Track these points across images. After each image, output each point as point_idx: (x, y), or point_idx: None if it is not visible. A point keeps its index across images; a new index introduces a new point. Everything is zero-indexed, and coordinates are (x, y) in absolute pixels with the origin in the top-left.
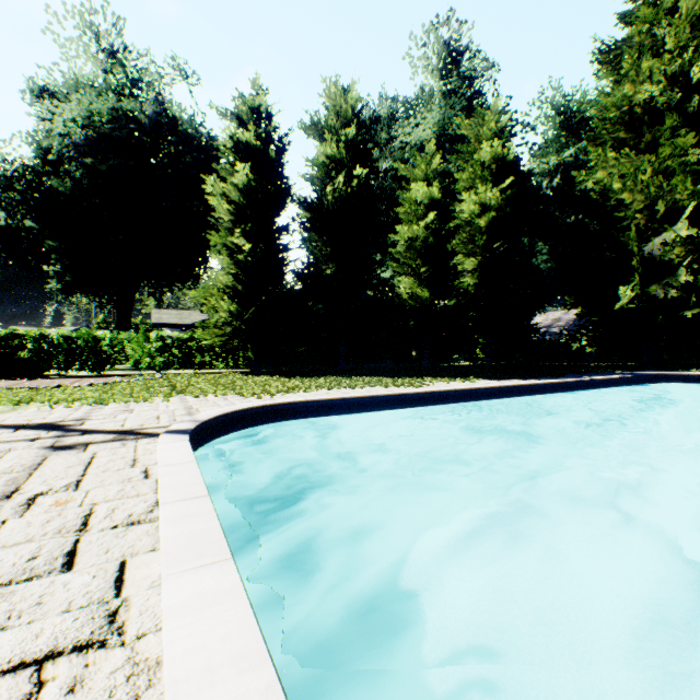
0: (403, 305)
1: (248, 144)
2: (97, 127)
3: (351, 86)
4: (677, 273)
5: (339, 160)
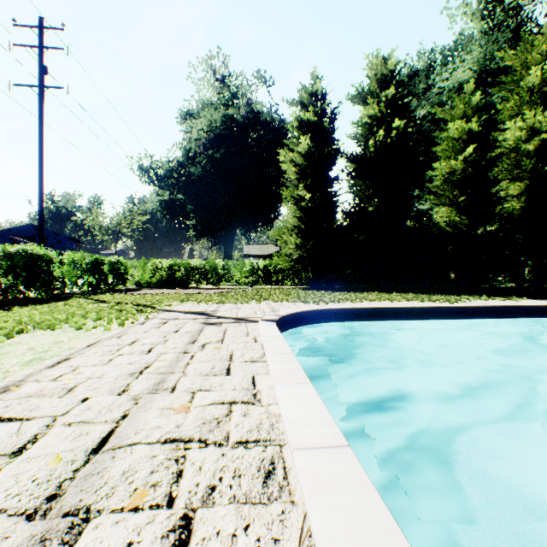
0: (439, 232)
1: (308, 121)
2: (214, 130)
3: (390, 54)
4: None
5: (379, 117)
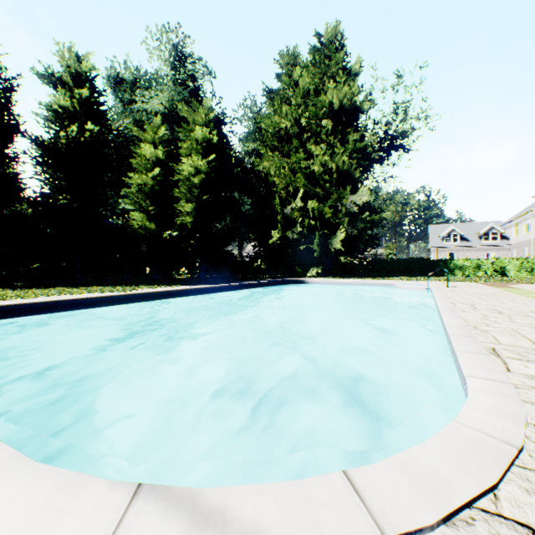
0: (135, 233)
1: None
2: None
3: (87, 55)
4: (297, 226)
5: (74, 112)
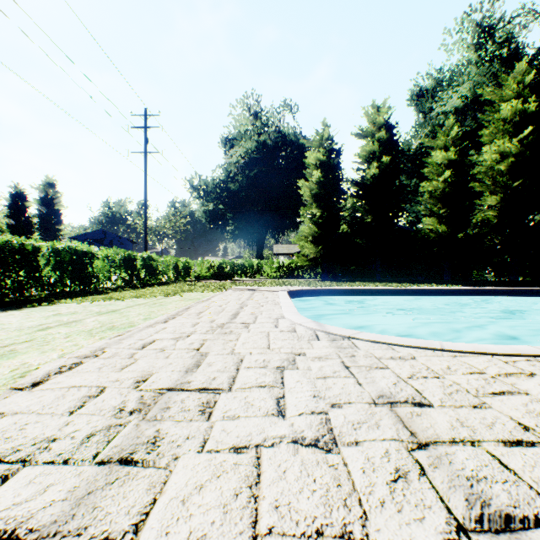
0: (425, 237)
1: (319, 159)
2: (249, 155)
3: (384, 102)
4: None
5: (374, 152)
